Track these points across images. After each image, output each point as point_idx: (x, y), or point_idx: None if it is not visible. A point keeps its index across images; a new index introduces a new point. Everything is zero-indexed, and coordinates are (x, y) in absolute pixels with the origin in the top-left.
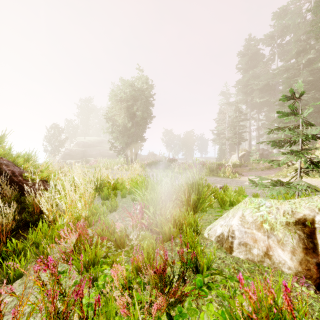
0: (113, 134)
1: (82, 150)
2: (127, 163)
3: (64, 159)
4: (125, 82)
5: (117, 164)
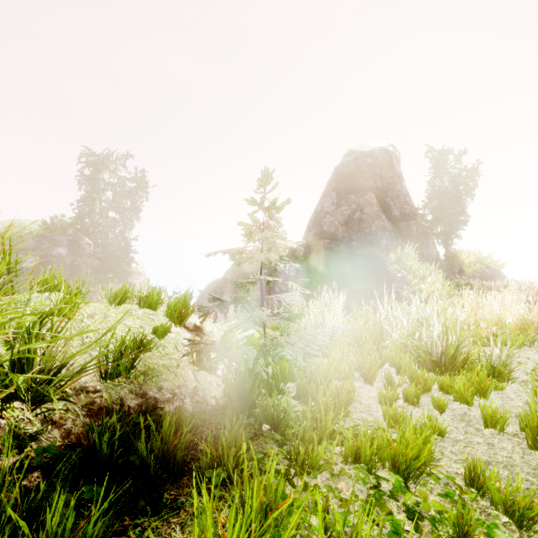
0: None
1: None
2: None
3: None
4: None
5: None
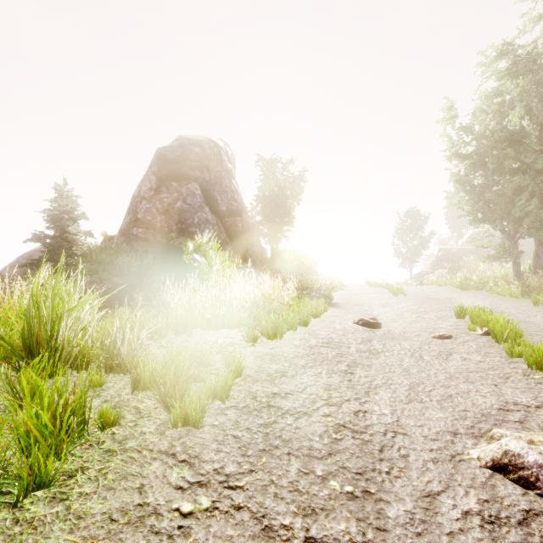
0: (462, 204)
1: (473, 250)
2: (515, 275)
3: (436, 268)
4: (485, 55)
5: (494, 277)
